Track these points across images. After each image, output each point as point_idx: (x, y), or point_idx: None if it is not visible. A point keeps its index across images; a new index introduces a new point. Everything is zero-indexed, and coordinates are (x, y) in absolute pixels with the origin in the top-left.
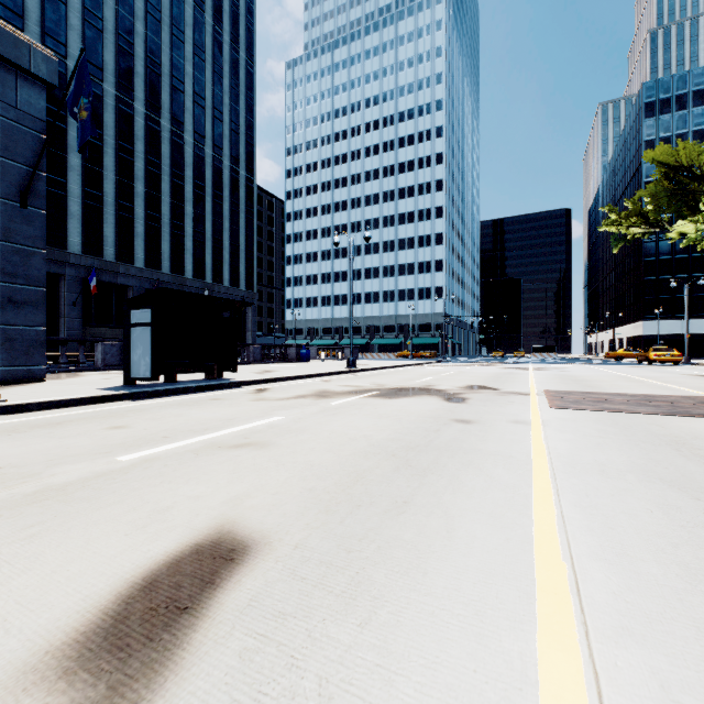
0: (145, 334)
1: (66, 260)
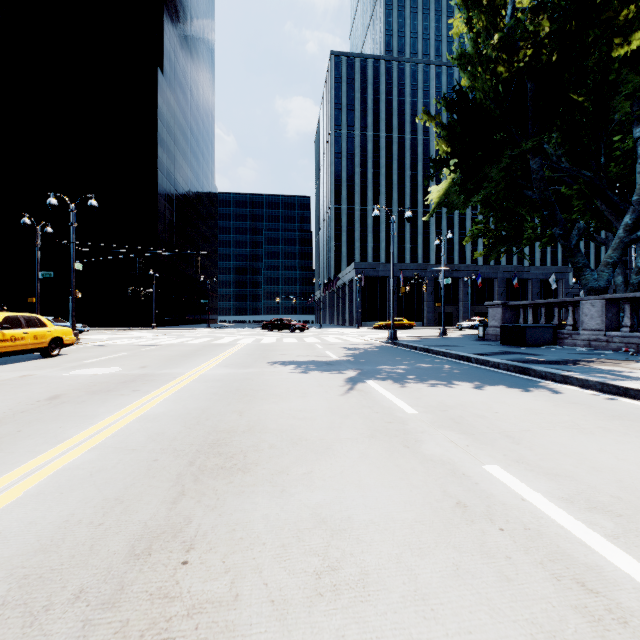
0: None
1: None
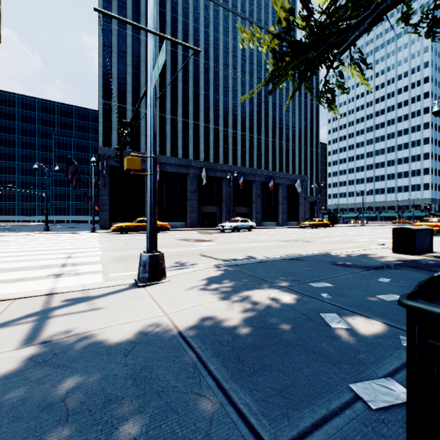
0: (326, 219)
1: None
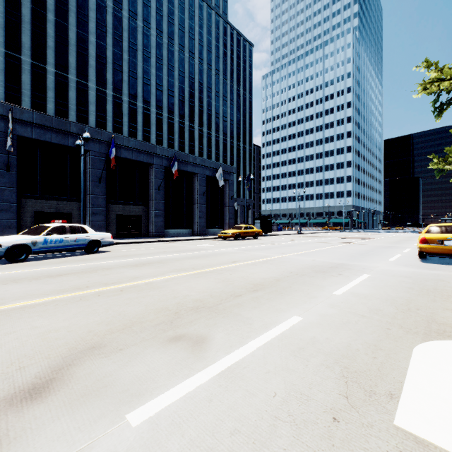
0: (258, 225)
1: None
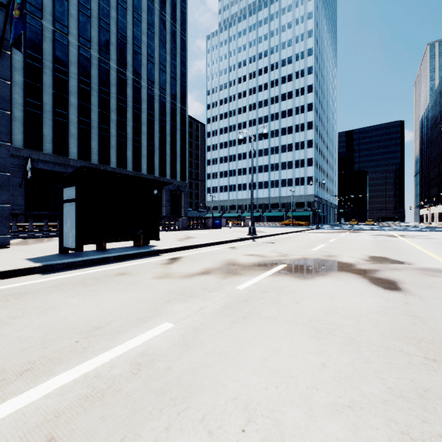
0: (72, 209)
1: (68, 163)
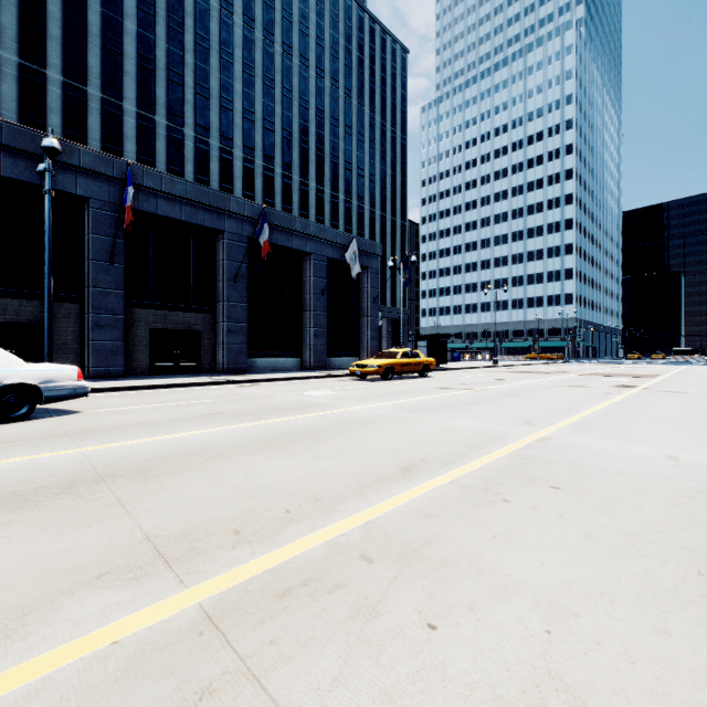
0: (424, 350)
1: None
